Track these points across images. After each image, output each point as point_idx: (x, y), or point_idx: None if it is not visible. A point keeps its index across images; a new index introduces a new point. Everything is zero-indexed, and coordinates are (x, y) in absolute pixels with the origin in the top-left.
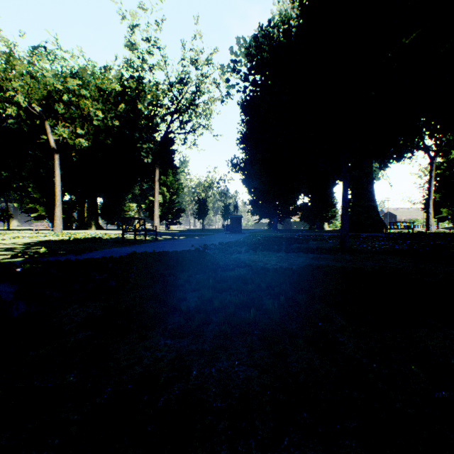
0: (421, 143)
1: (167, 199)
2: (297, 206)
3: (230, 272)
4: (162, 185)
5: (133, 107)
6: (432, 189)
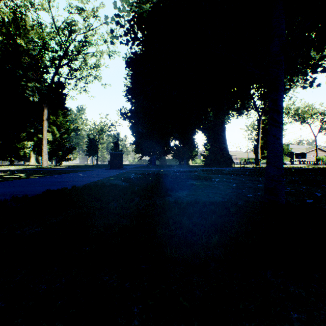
0: (255, 103)
1: (58, 138)
2: (171, 147)
3: None
4: (52, 124)
5: (13, 42)
6: (260, 137)
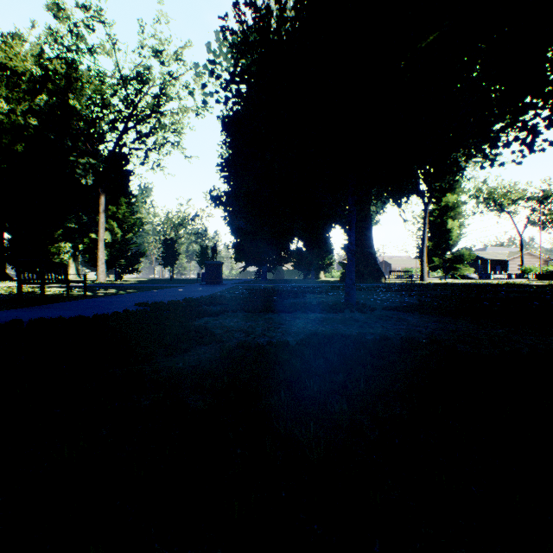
0: (417, 187)
1: (119, 238)
2: (291, 252)
3: (174, 364)
4: (110, 218)
5: (62, 102)
6: (426, 237)
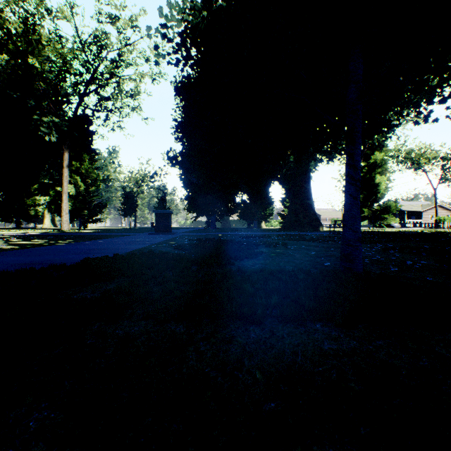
0: None
1: (82, 191)
2: (236, 204)
3: None
4: (74, 173)
5: (23, 62)
6: None
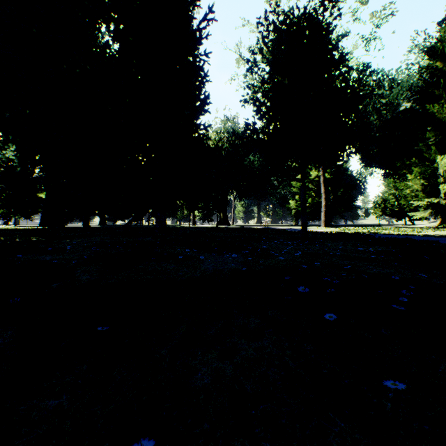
0: None
1: None
2: None
3: None
4: None
5: None
6: None
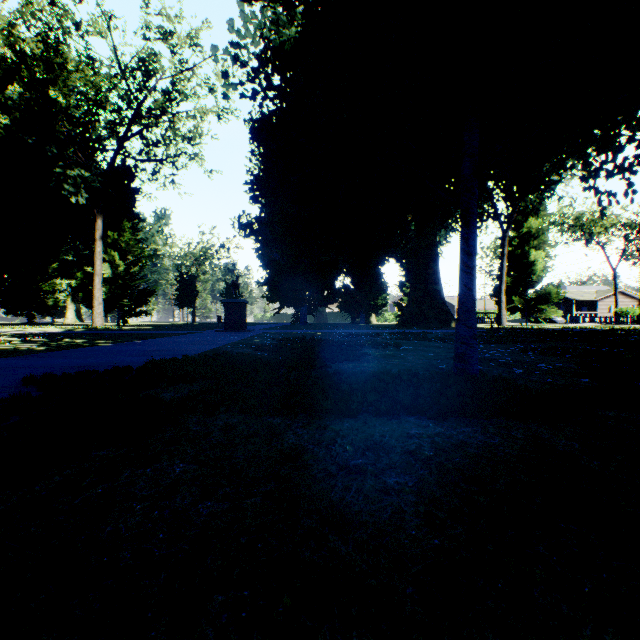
0: (495, 208)
1: (122, 272)
2: (336, 290)
3: None
4: (110, 247)
5: (42, 95)
6: (505, 271)
